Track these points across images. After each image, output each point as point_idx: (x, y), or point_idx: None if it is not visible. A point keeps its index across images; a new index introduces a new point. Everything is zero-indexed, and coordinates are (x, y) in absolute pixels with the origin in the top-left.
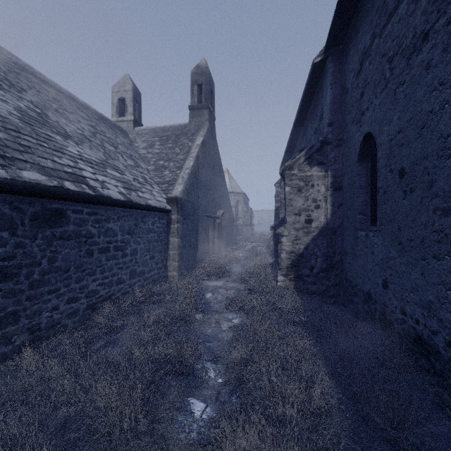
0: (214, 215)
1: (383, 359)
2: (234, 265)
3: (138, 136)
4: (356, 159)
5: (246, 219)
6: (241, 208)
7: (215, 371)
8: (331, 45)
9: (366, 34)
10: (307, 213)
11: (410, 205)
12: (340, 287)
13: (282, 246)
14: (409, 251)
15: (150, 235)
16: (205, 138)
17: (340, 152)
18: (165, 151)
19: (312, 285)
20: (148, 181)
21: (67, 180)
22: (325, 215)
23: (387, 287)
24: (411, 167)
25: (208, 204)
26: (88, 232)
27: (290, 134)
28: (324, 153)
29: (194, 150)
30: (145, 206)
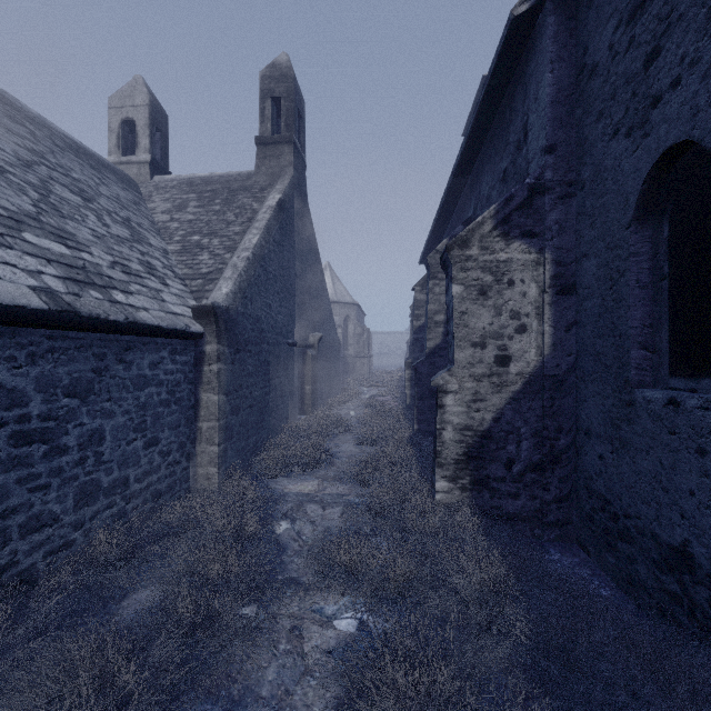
0: (304, 343)
1: None
2: (340, 436)
3: (157, 190)
4: (627, 218)
5: (361, 347)
6: (352, 328)
7: None
8: None
9: None
10: (500, 342)
11: None
12: (570, 504)
13: (445, 414)
14: None
15: (146, 392)
16: (285, 196)
17: (570, 210)
18: (205, 218)
19: (510, 500)
20: (157, 271)
21: None
22: (539, 347)
23: None
24: None
25: (292, 322)
26: None
27: (444, 194)
28: (536, 213)
29: (261, 216)
30: (125, 326)
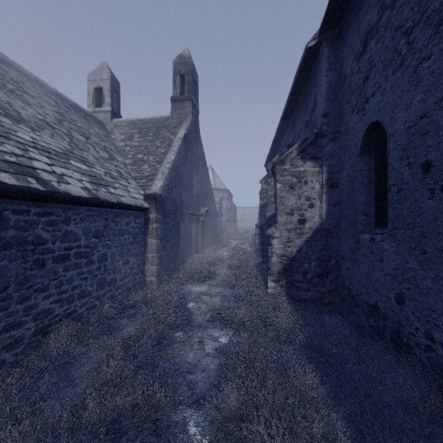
0: (198, 213)
1: (413, 403)
2: (218, 265)
3: (116, 128)
4: (357, 153)
5: (230, 216)
6: (225, 204)
7: (197, 425)
8: (327, 27)
9: (371, 9)
10: (300, 212)
11: (441, 206)
12: (335, 293)
13: (272, 249)
14: (438, 264)
15: (124, 237)
16: (188, 131)
17: (335, 146)
18: (144, 144)
19: (305, 292)
20: (123, 175)
21: (4, 171)
22: (320, 214)
23: (403, 303)
24: (442, 159)
25: (192, 201)
26: (37, 238)
27: (277, 129)
28: (318, 147)
29: (175, 143)
30: (117, 204)
